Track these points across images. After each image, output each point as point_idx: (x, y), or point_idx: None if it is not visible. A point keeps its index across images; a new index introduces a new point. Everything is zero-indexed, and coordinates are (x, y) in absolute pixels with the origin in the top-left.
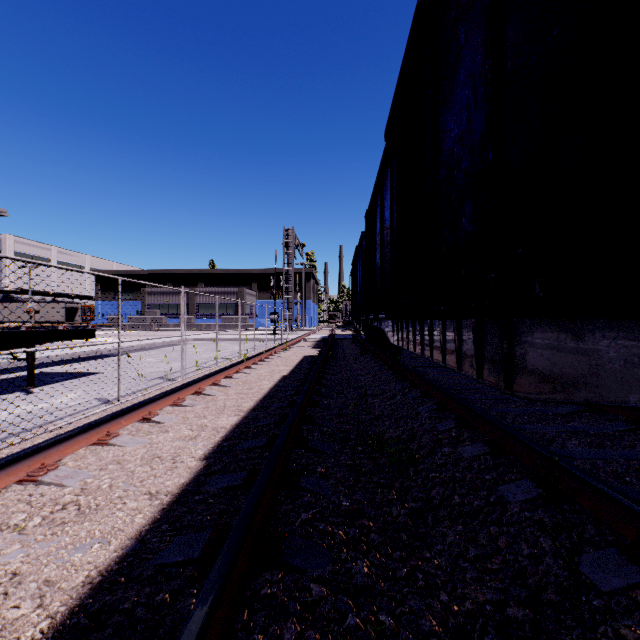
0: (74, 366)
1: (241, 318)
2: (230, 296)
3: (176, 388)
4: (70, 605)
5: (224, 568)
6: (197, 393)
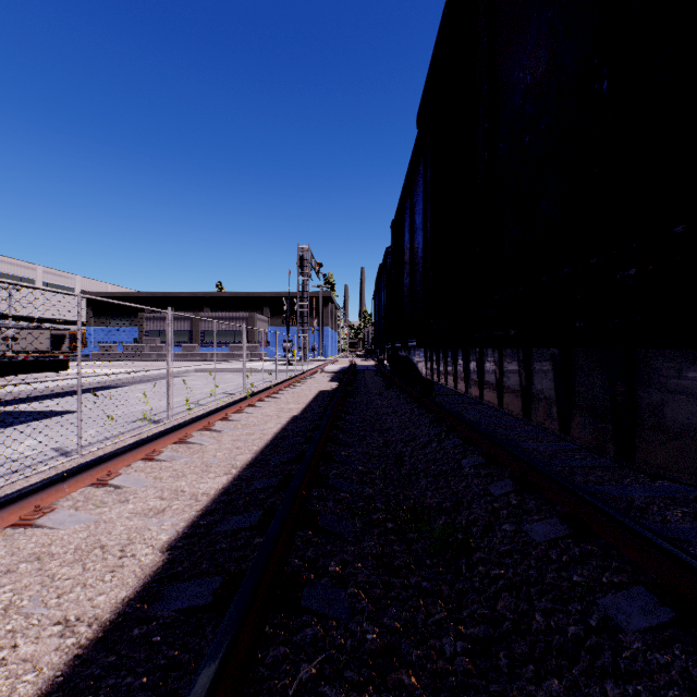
0: (47, 403)
1: (251, 346)
2: (239, 322)
3: (152, 436)
4: None
5: None
6: (181, 441)
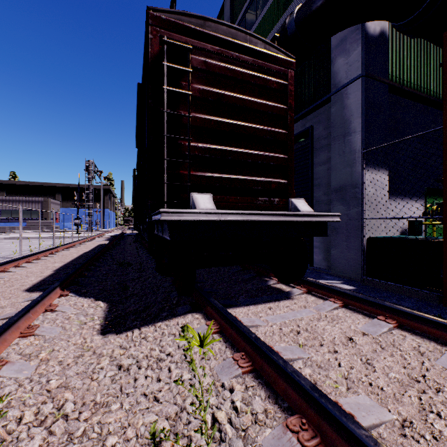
0: None
1: (46, 222)
2: (35, 204)
3: (27, 256)
4: (33, 285)
5: (72, 272)
6: (37, 259)
